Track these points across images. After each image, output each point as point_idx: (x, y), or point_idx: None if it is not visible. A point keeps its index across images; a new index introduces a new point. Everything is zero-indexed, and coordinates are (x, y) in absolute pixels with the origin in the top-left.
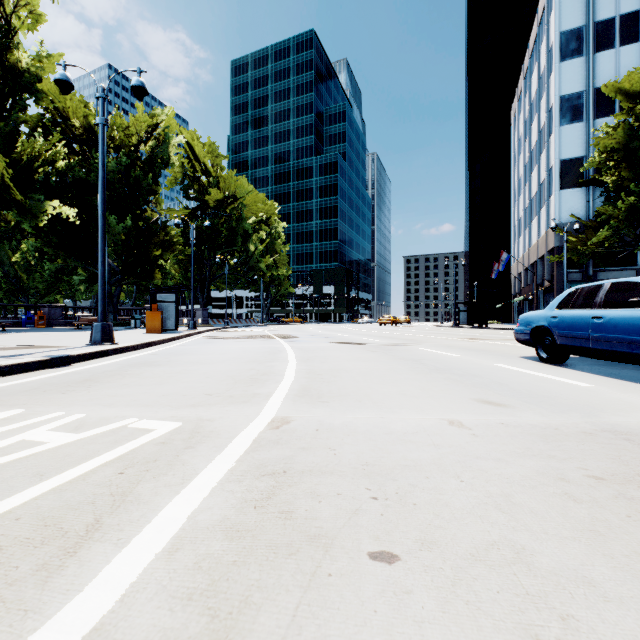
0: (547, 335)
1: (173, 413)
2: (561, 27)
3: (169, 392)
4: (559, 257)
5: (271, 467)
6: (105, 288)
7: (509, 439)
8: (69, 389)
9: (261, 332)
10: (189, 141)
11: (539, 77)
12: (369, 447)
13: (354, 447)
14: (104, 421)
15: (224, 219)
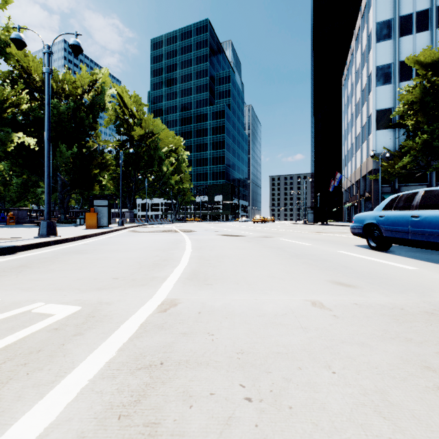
0: (375, 229)
1: (78, 296)
2: (377, 19)
3: (84, 276)
4: (376, 176)
5: (149, 357)
6: (50, 195)
7: (366, 320)
8: (2, 274)
9: (170, 228)
10: (120, 93)
11: (362, 53)
12: (244, 331)
13: (231, 331)
14: (13, 305)
15: (145, 149)
